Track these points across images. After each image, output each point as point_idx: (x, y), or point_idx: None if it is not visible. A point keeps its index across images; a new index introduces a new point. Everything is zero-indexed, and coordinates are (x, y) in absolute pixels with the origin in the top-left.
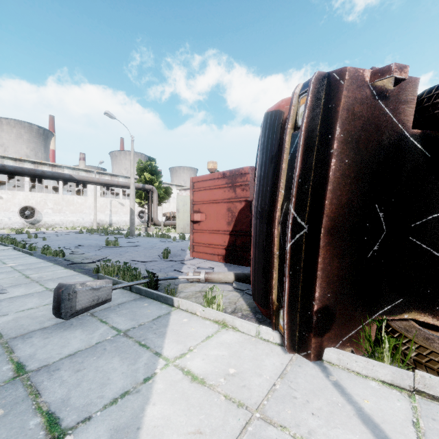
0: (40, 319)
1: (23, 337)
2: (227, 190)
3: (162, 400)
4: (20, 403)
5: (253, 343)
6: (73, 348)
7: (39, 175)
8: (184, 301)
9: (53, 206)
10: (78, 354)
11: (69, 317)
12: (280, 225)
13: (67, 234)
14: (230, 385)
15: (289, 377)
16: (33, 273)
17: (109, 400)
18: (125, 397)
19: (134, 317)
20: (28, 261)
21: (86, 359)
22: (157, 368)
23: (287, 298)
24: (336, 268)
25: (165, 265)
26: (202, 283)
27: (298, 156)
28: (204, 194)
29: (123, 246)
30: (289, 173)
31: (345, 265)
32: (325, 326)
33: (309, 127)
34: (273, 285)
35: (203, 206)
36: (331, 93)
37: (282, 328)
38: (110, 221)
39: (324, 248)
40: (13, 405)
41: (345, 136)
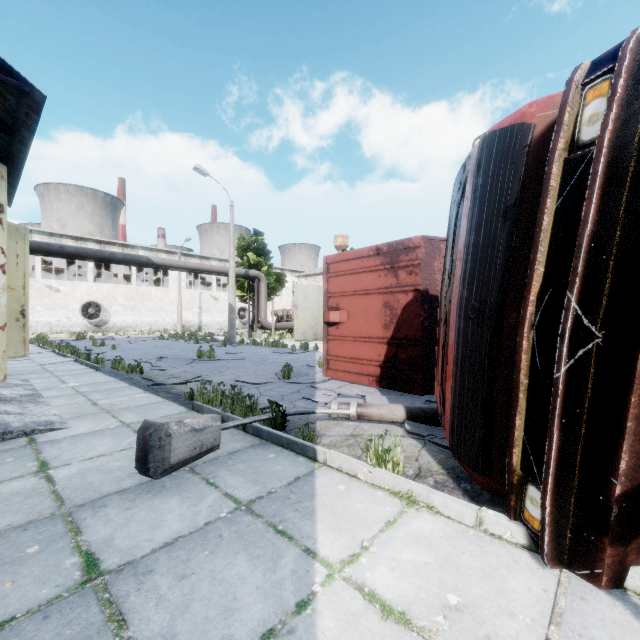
0: (116, 475)
1: (94, 506)
2: (383, 274)
3: None
4: (95, 639)
5: (474, 542)
6: (170, 530)
7: (107, 258)
8: (334, 454)
9: (124, 302)
10: (179, 543)
11: (160, 476)
12: (535, 331)
13: (143, 340)
14: (460, 634)
15: (572, 624)
16: (103, 398)
17: None
18: None
19: (257, 477)
20: (94, 380)
21: (193, 553)
22: (314, 581)
23: (553, 467)
24: None
25: (288, 389)
26: (352, 421)
27: (590, 198)
28: (346, 281)
29: (221, 359)
30: (558, 234)
31: None
32: (634, 525)
33: (616, 139)
34: (514, 439)
35: (344, 300)
36: None
37: (532, 519)
38: (200, 323)
39: None
40: None
41: None
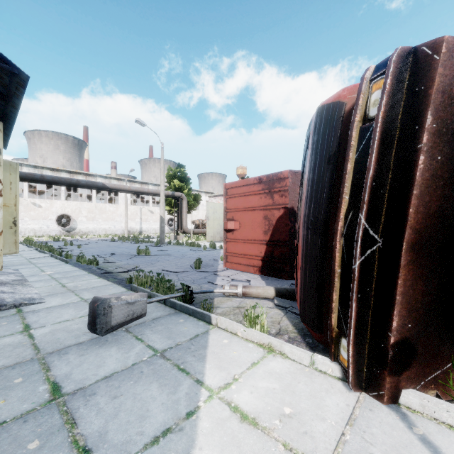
0: (75, 333)
1: (59, 353)
2: (263, 196)
3: (210, 444)
4: (56, 434)
5: (307, 375)
6: (109, 368)
7: (74, 184)
8: (223, 319)
9: (87, 214)
10: (114, 376)
11: (104, 333)
12: (344, 237)
13: (100, 241)
14: (288, 430)
15: (360, 425)
16: (69, 282)
17: (149, 438)
18: (167, 436)
19: (170, 335)
20: (64, 269)
21: (123, 383)
22: (200, 399)
23: (353, 325)
24: (420, 292)
25: (198, 276)
26: (239, 298)
27: (371, 154)
28: (238, 201)
29: (154, 255)
30: (356, 176)
31: (432, 288)
32: (403, 362)
33: (387, 117)
34: (332, 308)
35: (237, 214)
36: (419, 73)
37: (344, 360)
38: (140, 229)
39: (406, 268)
40: (48, 436)
41: (438, 126)
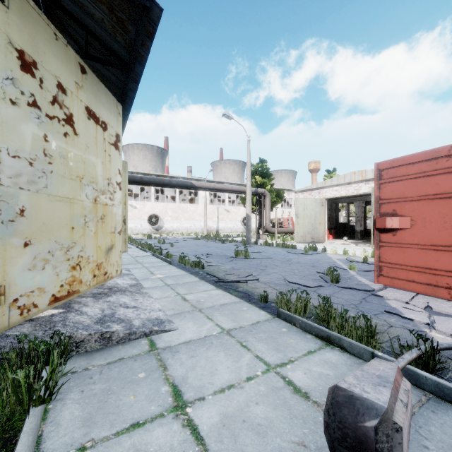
0: (275, 444)
1: None
2: None
3: None
4: None
5: None
6: None
7: (167, 184)
8: None
9: (171, 214)
10: None
11: None
12: None
13: (186, 240)
14: None
15: None
16: (187, 292)
17: None
18: None
19: None
20: (172, 272)
21: None
22: None
23: None
24: None
25: (350, 296)
26: None
27: None
28: (408, 186)
29: (254, 258)
30: None
31: None
32: None
33: None
34: None
35: (404, 206)
36: None
37: None
38: (217, 228)
39: None
40: None
41: None
